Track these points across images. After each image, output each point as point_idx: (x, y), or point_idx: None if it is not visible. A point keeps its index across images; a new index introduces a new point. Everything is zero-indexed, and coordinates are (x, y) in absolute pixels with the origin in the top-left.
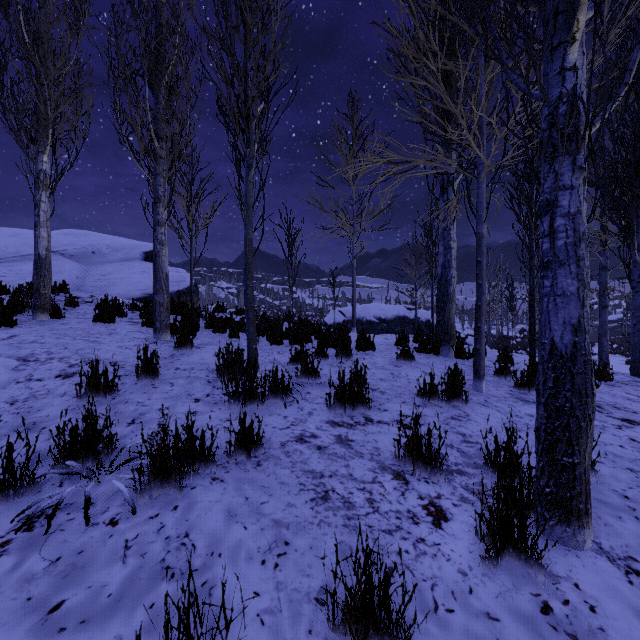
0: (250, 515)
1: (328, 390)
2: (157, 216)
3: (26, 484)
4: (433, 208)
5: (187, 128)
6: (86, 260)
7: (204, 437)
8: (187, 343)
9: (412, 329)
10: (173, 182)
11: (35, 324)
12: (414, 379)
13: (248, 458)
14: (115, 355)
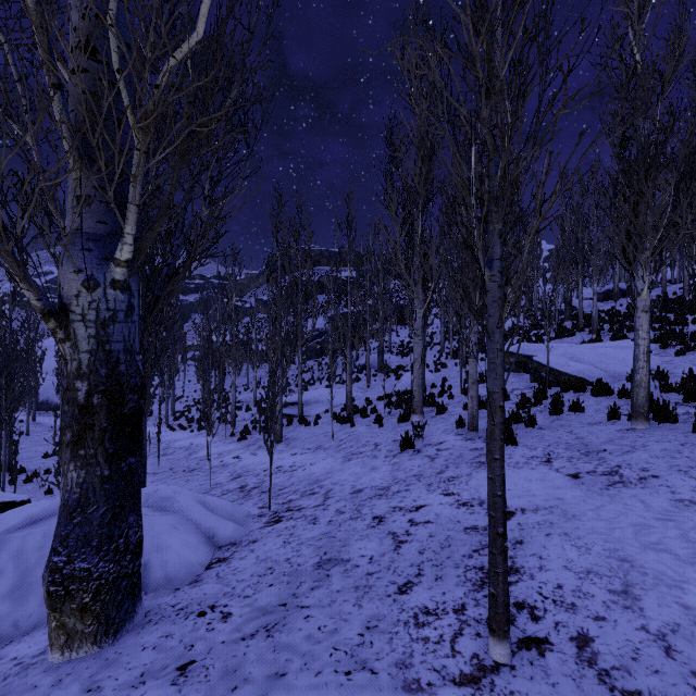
0: (598, 402)
1: None
2: None
3: (586, 390)
4: None
5: None
6: None
7: (609, 387)
8: None
9: None
10: None
11: (694, 355)
12: None
13: (619, 397)
14: (681, 371)
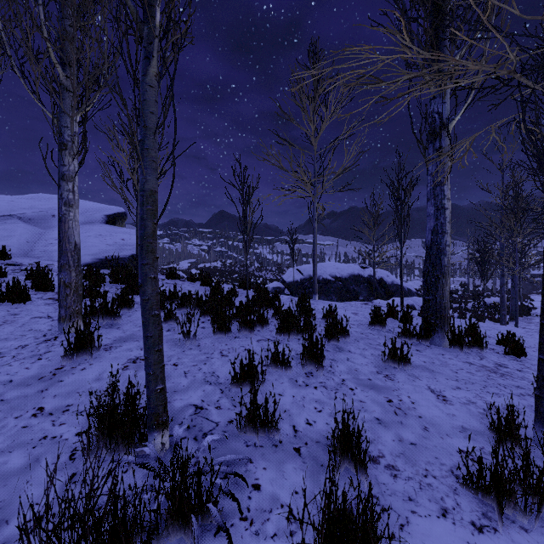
0: None
1: (293, 470)
2: (62, 167)
3: None
4: (440, 150)
5: (104, 53)
6: (44, 223)
7: None
8: (86, 347)
9: (366, 287)
10: (115, 137)
11: None
12: (428, 416)
13: None
14: None
